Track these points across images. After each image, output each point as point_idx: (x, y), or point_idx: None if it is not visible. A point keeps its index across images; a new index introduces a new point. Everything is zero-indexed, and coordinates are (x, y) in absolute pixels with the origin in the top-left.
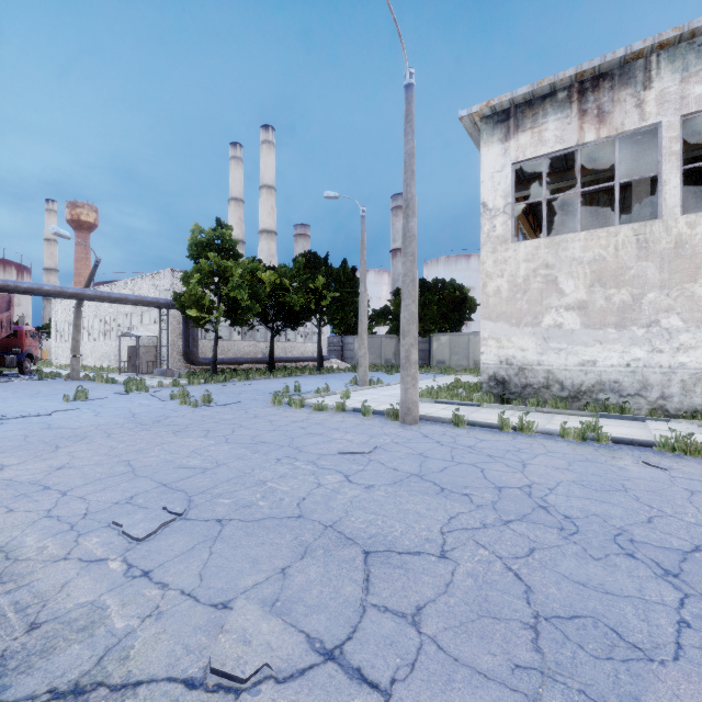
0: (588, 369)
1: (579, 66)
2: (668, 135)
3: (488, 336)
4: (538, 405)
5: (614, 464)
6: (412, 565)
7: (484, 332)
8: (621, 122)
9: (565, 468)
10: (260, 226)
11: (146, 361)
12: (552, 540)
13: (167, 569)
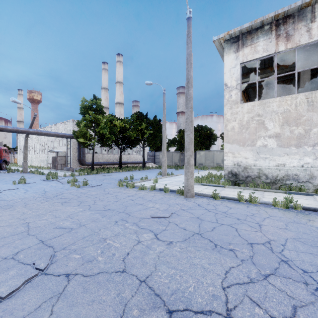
0: (281, 168)
1: (276, 11)
2: None
3: (228, 151)
4: (254, 186)
5: (312, 225)
6: None
7: (225, 149)
8: (298, 40)
9: (285, 228)
10: (116, 100)
11: (60, 163)
12: (304, 296)
13: None
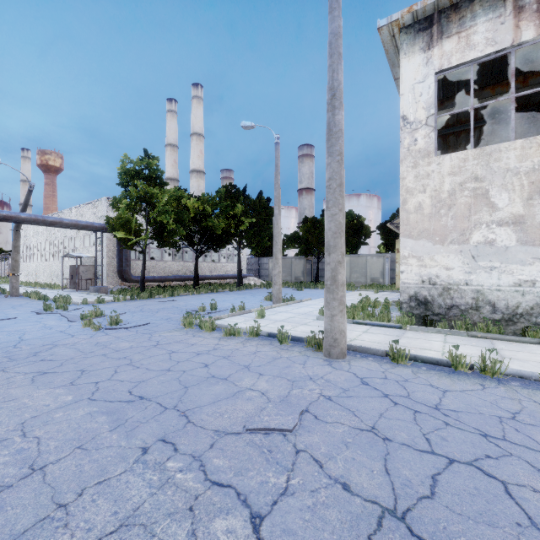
0: (526, 289)
1: None
2: None
3: (409, 254)
4: (467, 328)
5: None
6: None
7: (404, 251)
8: None
9: None
10: (191, 167)
11: (85, 279)
12: None
13: None
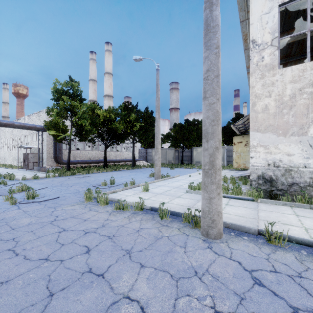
0: None
1: None
2: None
3: (257, 144)
4: (307, 201)
5: None
6: None
7: (253, 141)
8: None
9: None
10: (104, 93)
11: (32, 162)
12: None
13: None
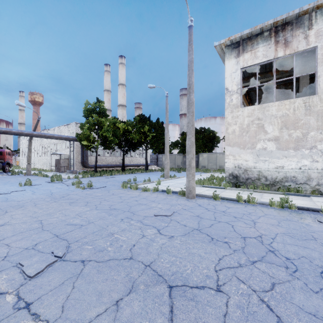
0: (279, 170)
1: (275, 18)
2: (321, 52)
3: (229, 154)
4: (254, 188)
5: (303, 222)
6: (200, 298)
7: (226, 152)
8: (296, 46)
9: (277, 225)
10: (118, 103)
11: (63, 166)
12: (283, 276)
13: (42, 302)
